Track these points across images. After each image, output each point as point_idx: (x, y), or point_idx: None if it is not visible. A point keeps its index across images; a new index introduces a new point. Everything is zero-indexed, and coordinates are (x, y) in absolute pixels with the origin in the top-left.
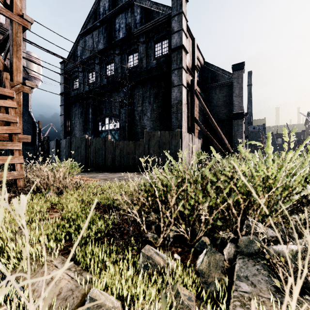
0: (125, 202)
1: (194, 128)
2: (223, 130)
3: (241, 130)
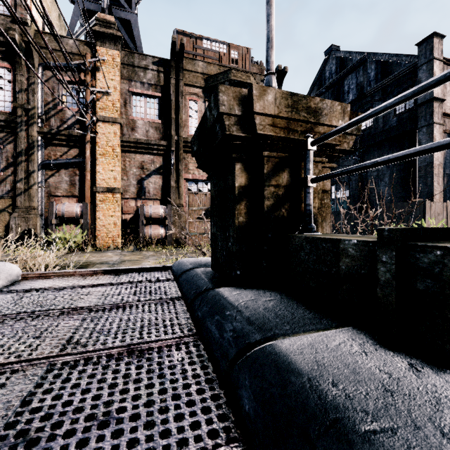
0: None
1: None
2: None
3: None
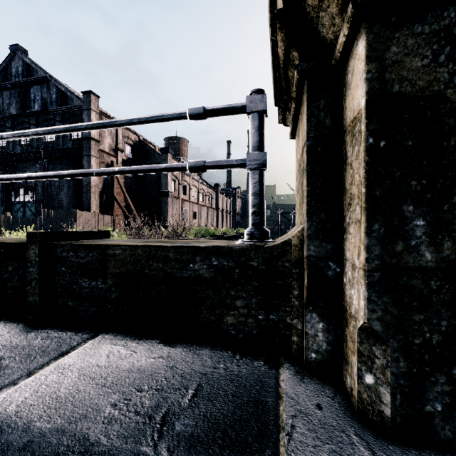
0: None
1: (113, 205)
2: (155, 206)
3: (167, 207)
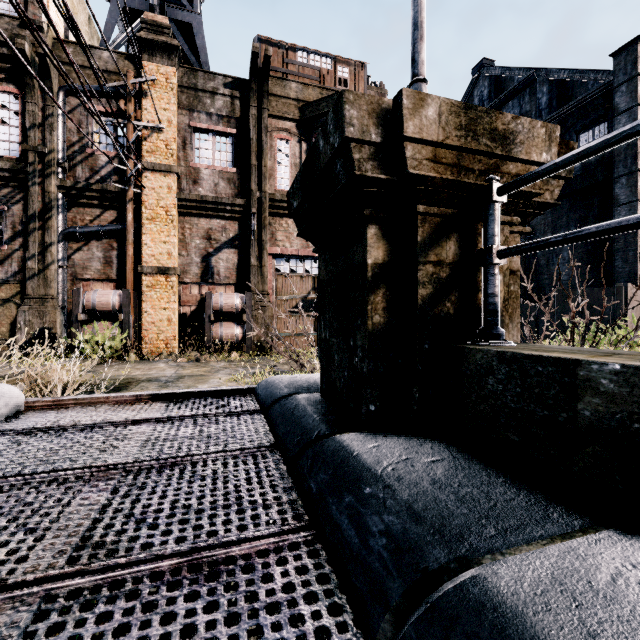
0: None
1: None
2: None
3: None
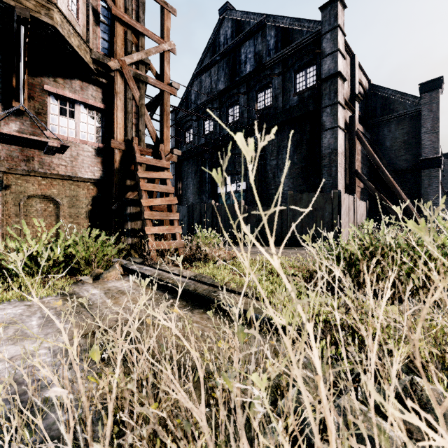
0: (310, 269)
1: (355, 186)
2: (402, 186)
3: (436, 185)
